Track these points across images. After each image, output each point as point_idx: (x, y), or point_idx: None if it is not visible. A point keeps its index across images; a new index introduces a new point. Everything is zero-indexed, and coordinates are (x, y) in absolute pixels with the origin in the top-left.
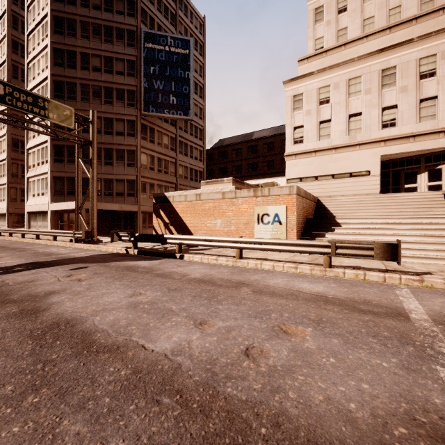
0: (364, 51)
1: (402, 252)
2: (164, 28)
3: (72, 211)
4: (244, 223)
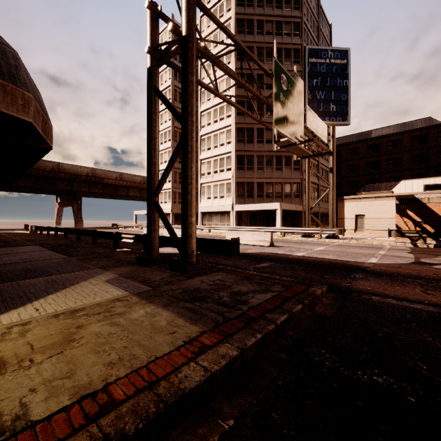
0: None
1: None
2: (312, 42)
3: (243, 211)
4: None
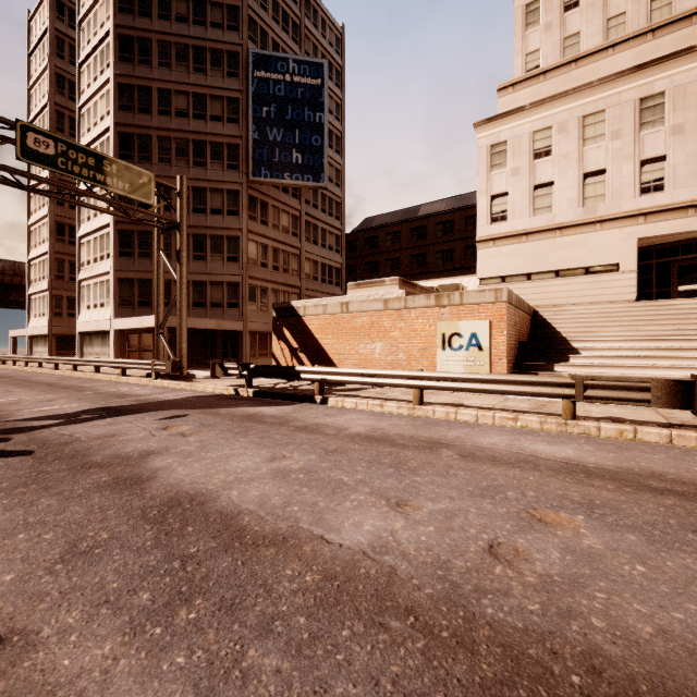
0: (609, 69)
1: None
2: (282, 47)
3: (145, 331)
4: (420, 348)
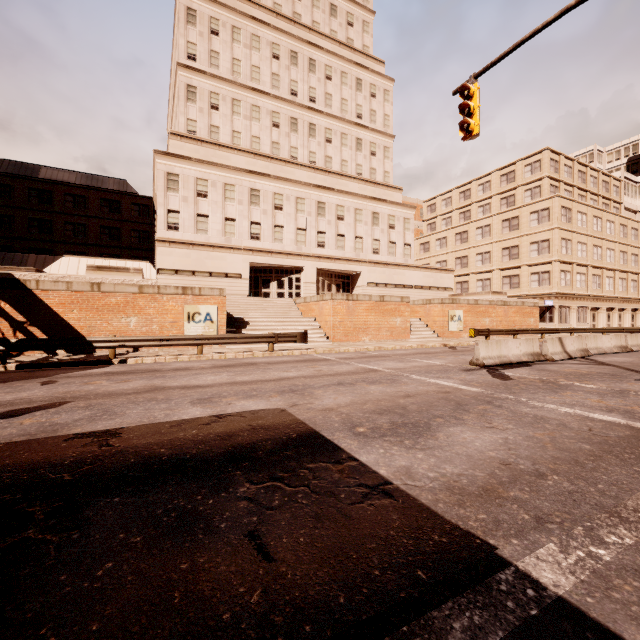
0: (236, 161)
1: None
2: None
3: None
4: (171, 322)
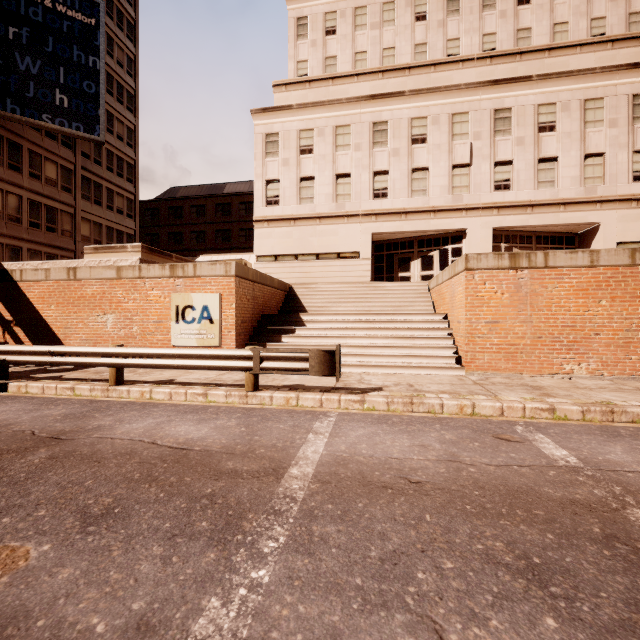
0: (355, 93)
1: (369, 359)
2: None
3: None
4: (155, 321)
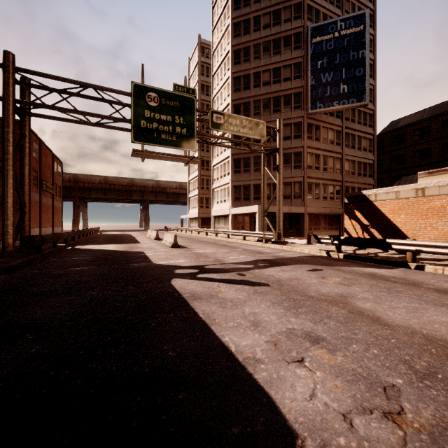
0: None
1: None
2: (329, 15)
3: (245, 214)
4: None
